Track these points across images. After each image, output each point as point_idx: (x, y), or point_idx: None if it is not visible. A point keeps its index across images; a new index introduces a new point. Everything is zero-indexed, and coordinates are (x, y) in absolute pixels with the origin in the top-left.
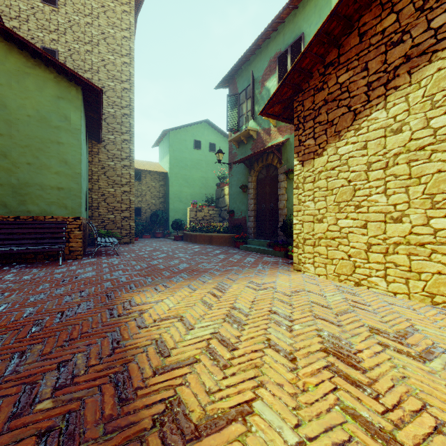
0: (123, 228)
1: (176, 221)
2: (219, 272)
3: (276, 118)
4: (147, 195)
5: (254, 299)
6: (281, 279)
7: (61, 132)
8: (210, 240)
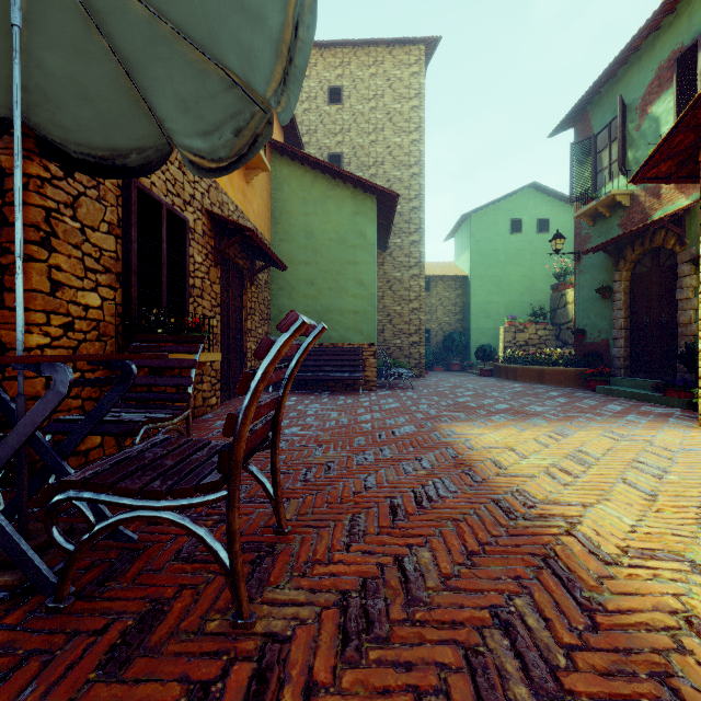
0: (412, 356)
1: (483, 348)
2: (557, 417)
3: (663, 181)
4: (438, 311)
5: (610, 447)
6: (666, 434)
7: (357, 250)
8: (539, 376)
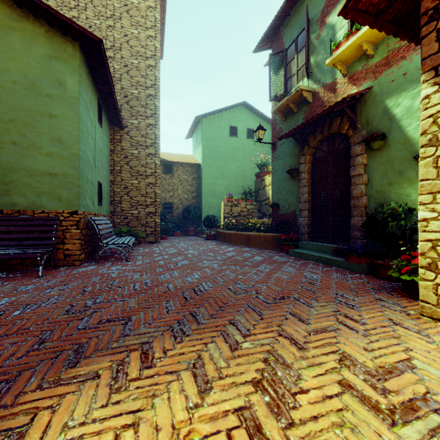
0: (148, 225)
1: (208, 218)
2: (263, 311)
3: (372, 19)
4: (179, 189)
5: None
6: (419, 354)
7: (54, 101)
8: (247, 240)
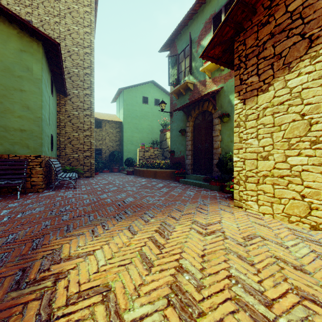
0: (85, 164)
1: (128, 160)
2: (161, 208)
3: (215, 61)
4: (106, 139)
5: (203, 251)
6: (225, 218)
7: (24, 81)
8: (154, 174)
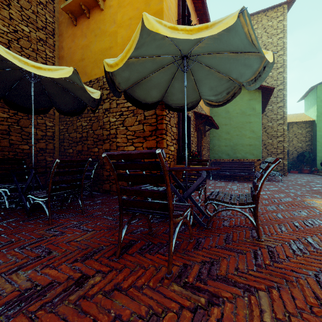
0: (278, 165)
1: None
2: None
3: None
4: (293, 140)
5: None
6: None
7: (251, 116)
8: None
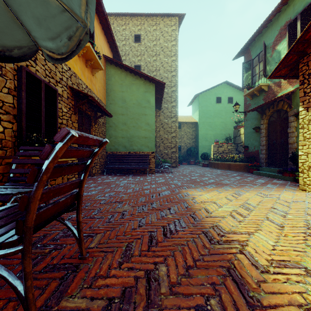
0: (172, 158)
1: (204, 154)
2: (236, 186)
3: (283, 77)
4: (184, 137)
5: (260, 201)
6: (285, 194)
7: (146, 109)
8: (228, 166)
